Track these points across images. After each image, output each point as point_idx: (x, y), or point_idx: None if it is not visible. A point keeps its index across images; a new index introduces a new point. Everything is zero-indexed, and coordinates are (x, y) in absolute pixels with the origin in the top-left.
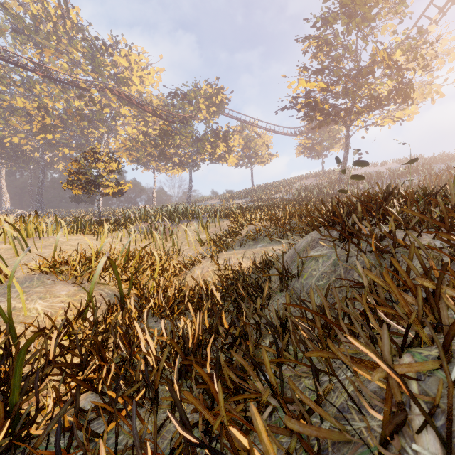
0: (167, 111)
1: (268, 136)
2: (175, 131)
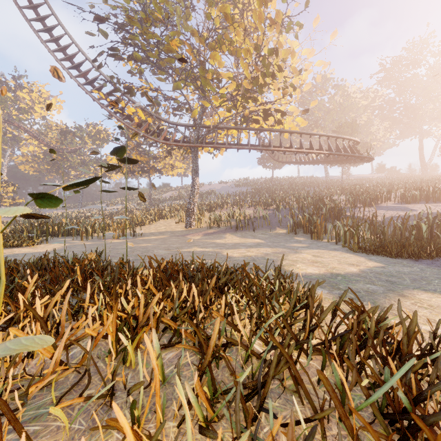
0: (58, 146)
1: None
2: (65, 160)
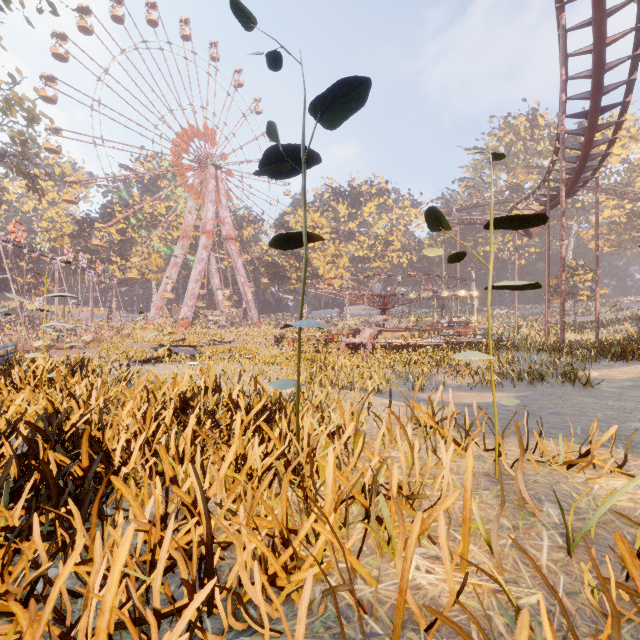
0: None
1: None
2: None
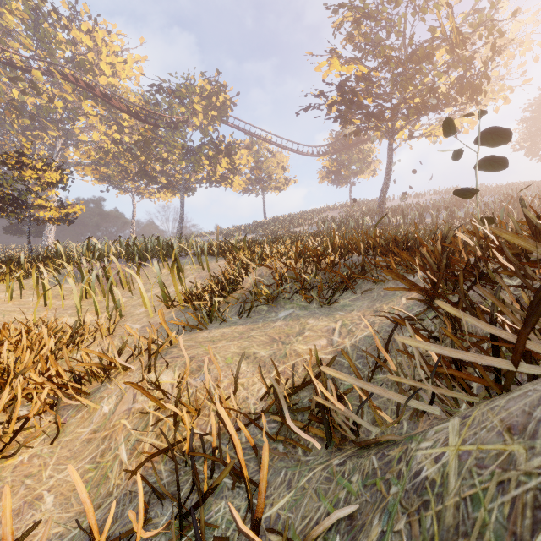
0: (146, 109)
1: (284, 156)
2: (159, 138)
